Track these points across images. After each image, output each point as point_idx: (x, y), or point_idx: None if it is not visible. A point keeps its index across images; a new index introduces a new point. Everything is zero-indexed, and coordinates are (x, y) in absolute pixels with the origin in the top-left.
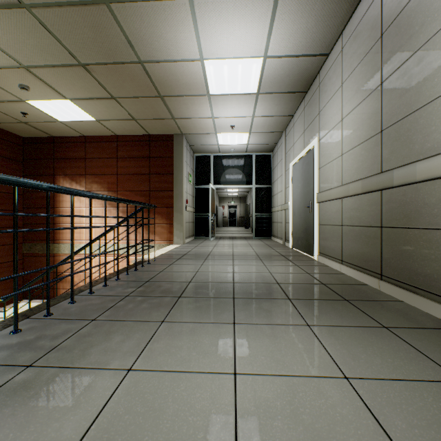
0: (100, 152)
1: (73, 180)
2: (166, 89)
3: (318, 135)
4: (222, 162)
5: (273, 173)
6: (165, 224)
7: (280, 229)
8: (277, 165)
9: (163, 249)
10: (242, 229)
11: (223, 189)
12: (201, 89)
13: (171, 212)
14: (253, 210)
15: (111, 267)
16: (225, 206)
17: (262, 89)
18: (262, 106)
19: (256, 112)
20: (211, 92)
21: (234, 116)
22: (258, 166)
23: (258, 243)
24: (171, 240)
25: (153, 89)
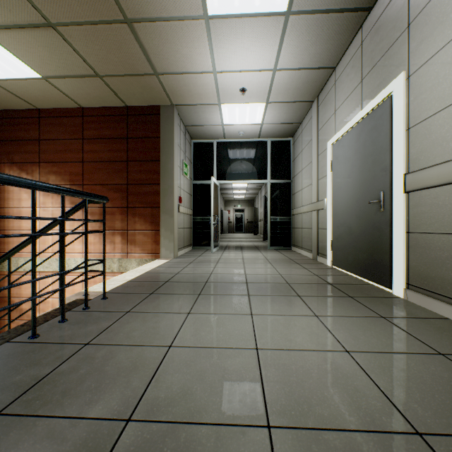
0: (59, 131)
1: (22, 169)
2: (133, 2)
3: (404, 68)
4: (228, 150)
5: (294, 165)
6: (149, 231)
7: (306, 238)
8: (301, 152)
9: (140, 268)
10: (251, 235)
11: (229, 190)
12: (193, 0)
13: (157, 214)
14: (268, 212)
15: (29, 309)
16: (231, 210)
17: (296, 2)
18: (291, 46)
19: (280, 60)
20: (209, 10)
21: (246, 70)
22: (274, 155)
23: (278, 257)
24: (157, 252)
25: (110, 0)
